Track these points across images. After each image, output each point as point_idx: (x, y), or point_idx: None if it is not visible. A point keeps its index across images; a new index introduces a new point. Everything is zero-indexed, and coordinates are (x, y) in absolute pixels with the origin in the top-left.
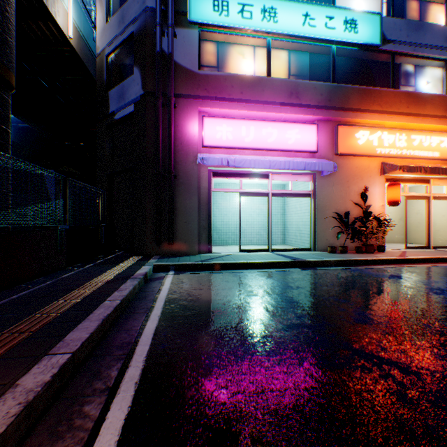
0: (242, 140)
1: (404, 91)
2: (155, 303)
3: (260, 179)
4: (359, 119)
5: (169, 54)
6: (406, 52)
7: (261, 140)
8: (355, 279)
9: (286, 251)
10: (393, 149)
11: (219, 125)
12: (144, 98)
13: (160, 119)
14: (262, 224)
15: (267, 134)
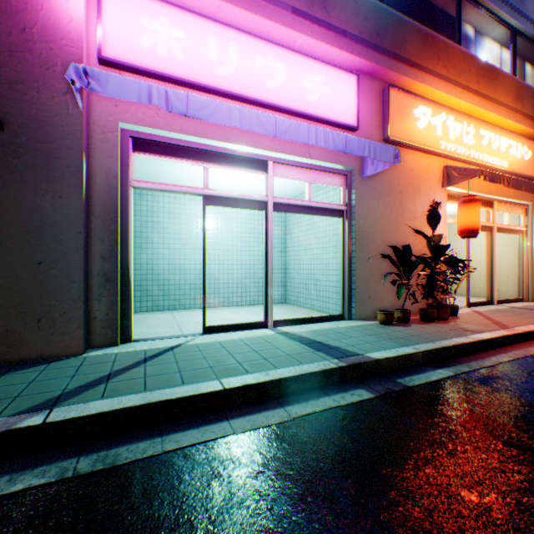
0: (210, 69)
1: (474, 56)
2: None
3: (249, 171)
4: (420, 84)
5: None
6: None
7: (253, 80)
8: None
9: (301, 322)
10: (460, 147)
11: (149, 14)
12: None
13: None
14: (247, 268)
15: (265, 69)
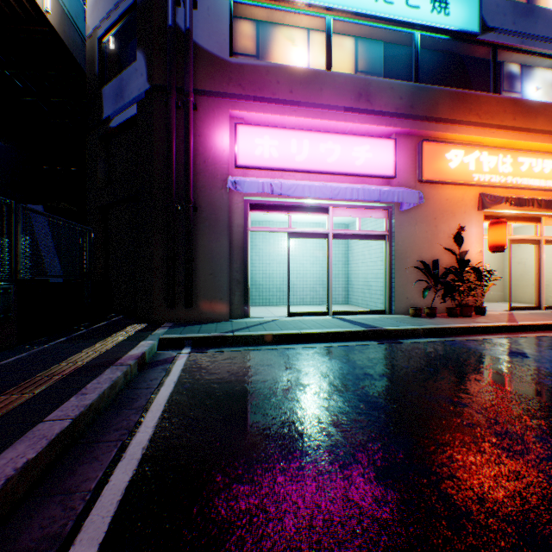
0: (292, 159)
1: (510, 98)
2: (145, 415)
3: (316, 215)
4: (451, 134)
5: (186, 31)
6: (512, 44)
7: (318, 159)
8: (463, 360)
9: (352, 314)
10: (495, 176)
11: (259, 136)
12: (151, 95)
13: (174, 125)
14: (317, 277)
15: (326, 151)
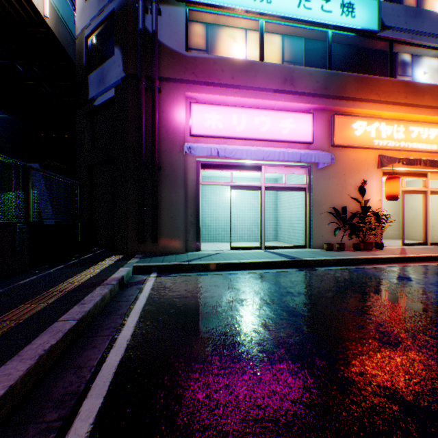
0: (233, 129)
1: (402, 81)
2: (126, 319)
3: (252, 172)
4: (356, 109)
5: (153, 33)
6: (404, 39)
7: (253, 130)
8: (362, 282)
9: (280, 248)
10: (391, 141)
11: (208, 112)
12: (126, 81)
13: (143, 104)
14: (253, 220)
15: (259, 123)
